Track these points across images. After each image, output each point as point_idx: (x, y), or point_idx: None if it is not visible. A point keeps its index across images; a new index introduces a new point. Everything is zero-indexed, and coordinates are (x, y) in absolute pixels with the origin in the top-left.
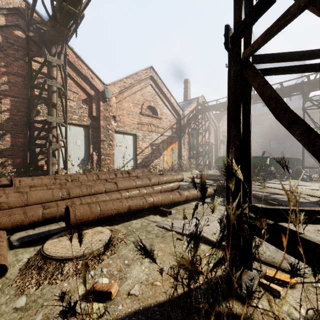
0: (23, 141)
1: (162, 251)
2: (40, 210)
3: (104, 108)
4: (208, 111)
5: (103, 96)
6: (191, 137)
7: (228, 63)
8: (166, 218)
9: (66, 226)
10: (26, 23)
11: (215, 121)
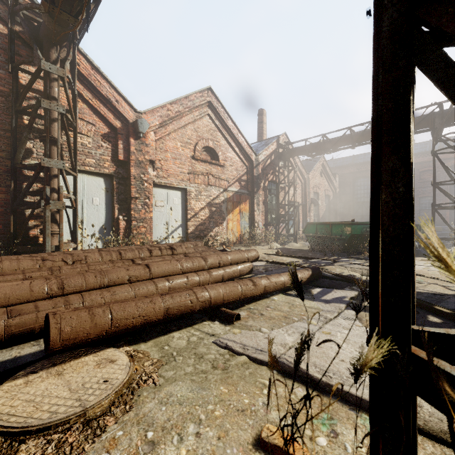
0: (4, 198)
1: (223, 405)
2: (2, 320)
3: (137, 149)
4: (293, 156)
5: (135, 130)
6: (268, 194)
7: (374, 4)
8: (232, 328)
9: (45, 352)
10: (9, 10)
11: (303, 171)
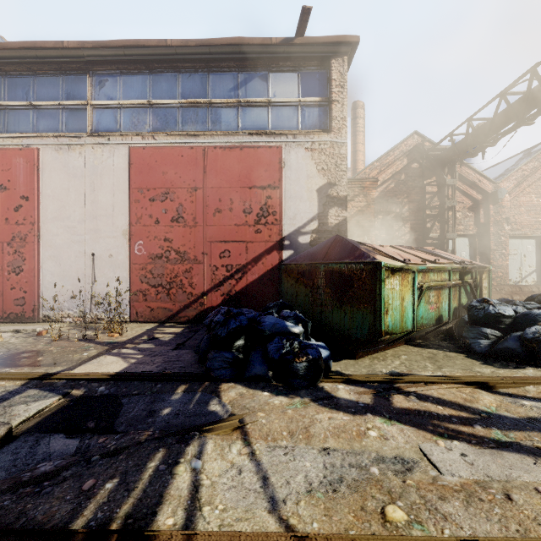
0: None
1: None
2: None
3: (494, 212)
4: None
5: (493, 198)
6: None
7: None
8: None
9: None
10: (423, 156)
11: None
